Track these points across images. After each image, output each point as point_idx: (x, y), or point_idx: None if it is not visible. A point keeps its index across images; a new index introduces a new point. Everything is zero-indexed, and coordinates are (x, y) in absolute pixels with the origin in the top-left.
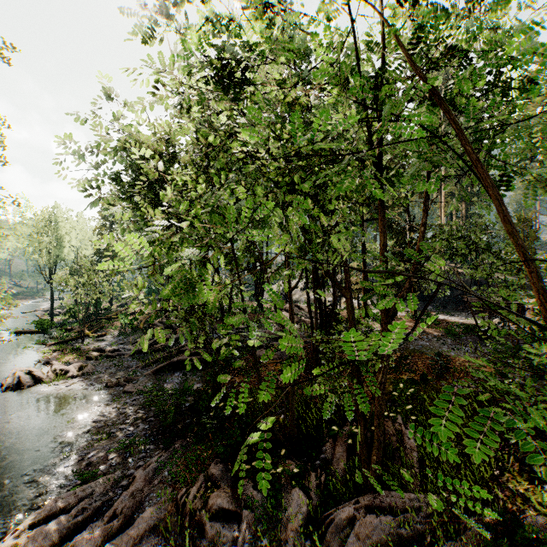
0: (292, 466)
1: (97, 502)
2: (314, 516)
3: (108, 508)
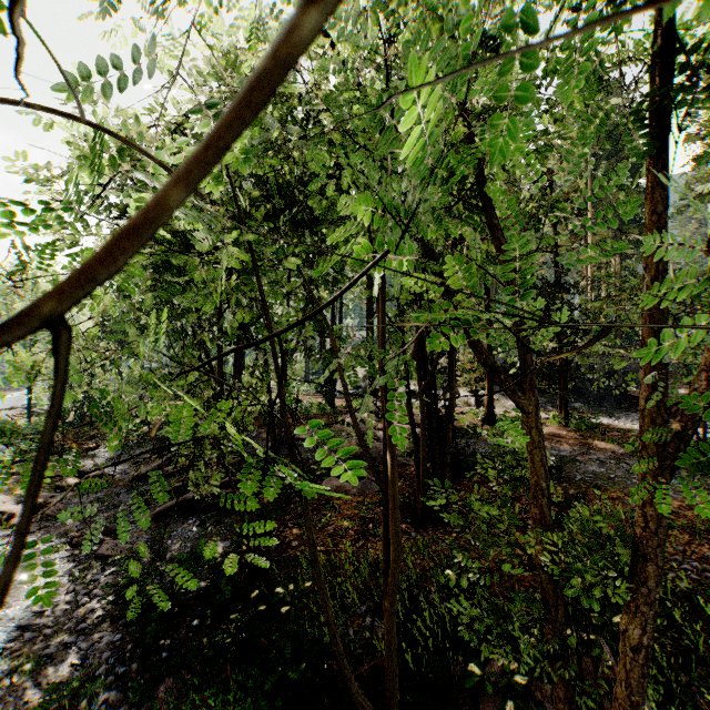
0: None
1: None
2: None
3: None
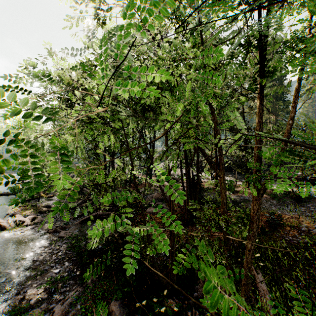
0: (173, 305)
1: None
2: None
3: None
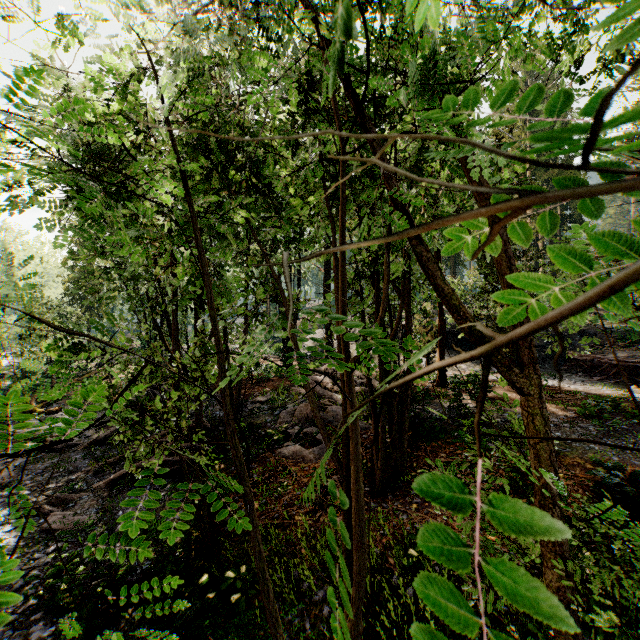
0: None
1: None
2: None
3: None
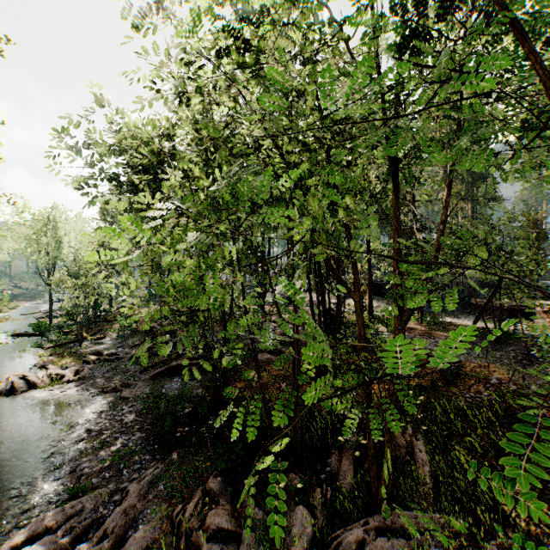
0: (296, 480)
1: (87, 520)
2: (319, 537)
3: (98, 526)
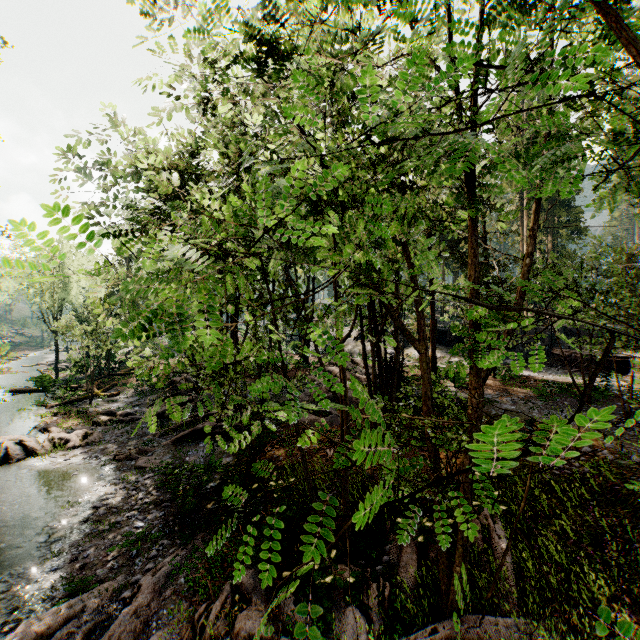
0: (346, 573)
1: (89, 623)
2: None
3: (102, 630)
